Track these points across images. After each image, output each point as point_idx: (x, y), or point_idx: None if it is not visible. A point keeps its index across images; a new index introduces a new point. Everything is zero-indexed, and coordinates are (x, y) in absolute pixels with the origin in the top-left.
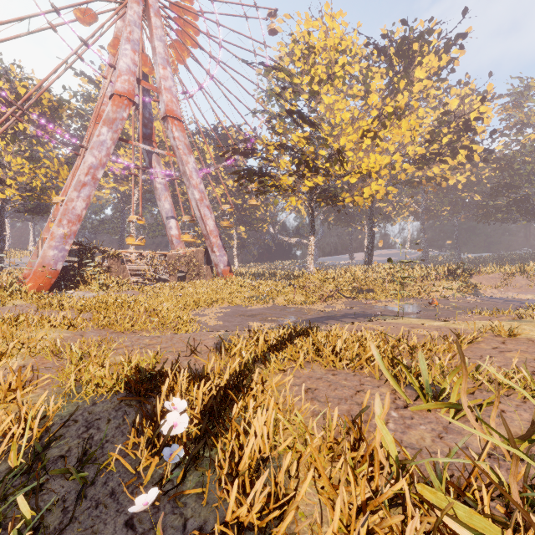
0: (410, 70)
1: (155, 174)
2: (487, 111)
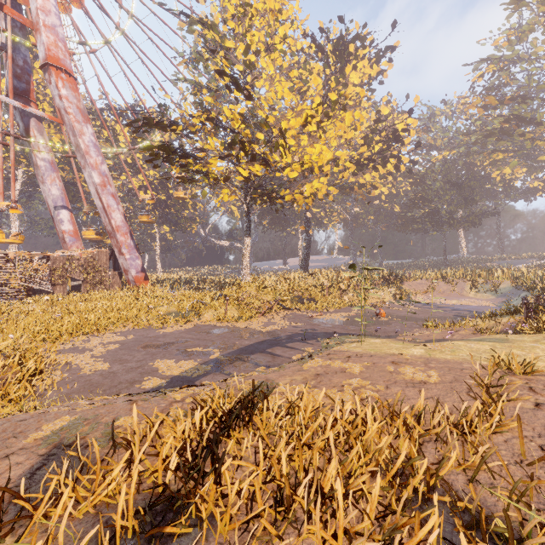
0: (345, 73)
1: (34, 146)
2: (414, 123)
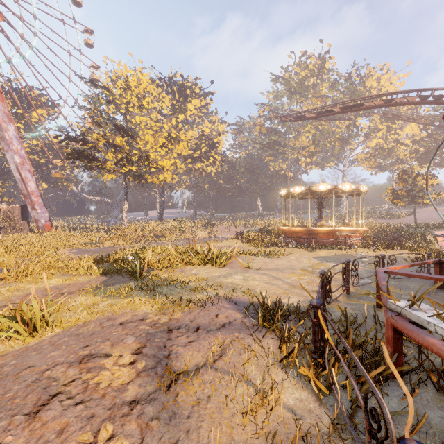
0: (185, 103)
1: None
2: (221, 140)
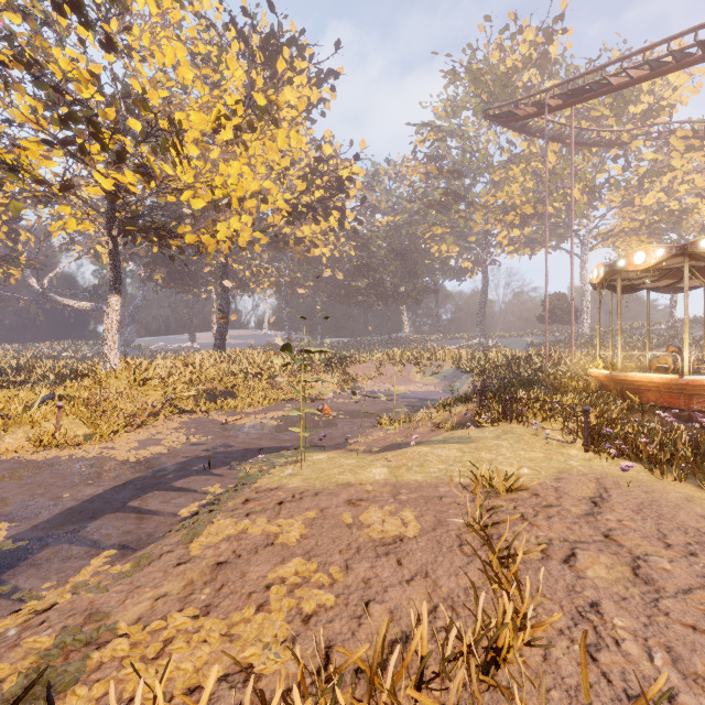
0: (278, 84)
1: None
2: (360, 173)
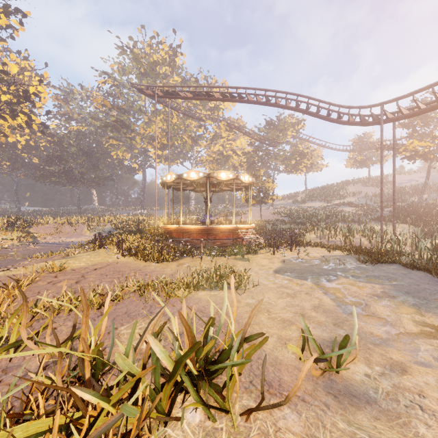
0: None
1: None
2: (44, 93)
